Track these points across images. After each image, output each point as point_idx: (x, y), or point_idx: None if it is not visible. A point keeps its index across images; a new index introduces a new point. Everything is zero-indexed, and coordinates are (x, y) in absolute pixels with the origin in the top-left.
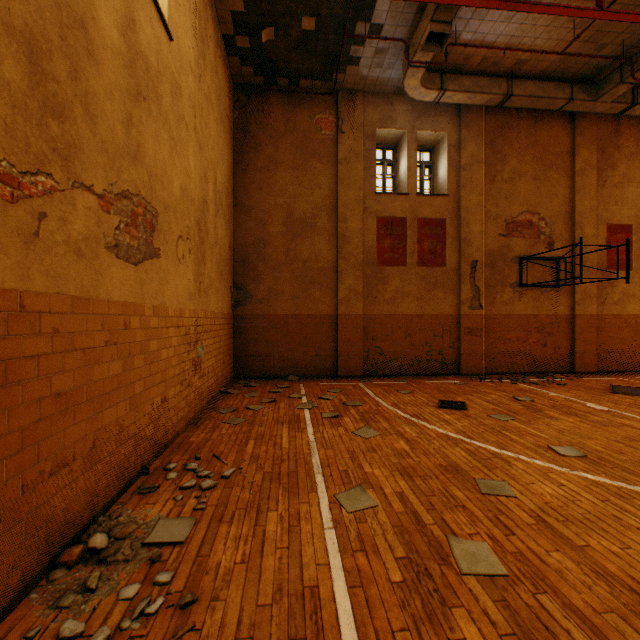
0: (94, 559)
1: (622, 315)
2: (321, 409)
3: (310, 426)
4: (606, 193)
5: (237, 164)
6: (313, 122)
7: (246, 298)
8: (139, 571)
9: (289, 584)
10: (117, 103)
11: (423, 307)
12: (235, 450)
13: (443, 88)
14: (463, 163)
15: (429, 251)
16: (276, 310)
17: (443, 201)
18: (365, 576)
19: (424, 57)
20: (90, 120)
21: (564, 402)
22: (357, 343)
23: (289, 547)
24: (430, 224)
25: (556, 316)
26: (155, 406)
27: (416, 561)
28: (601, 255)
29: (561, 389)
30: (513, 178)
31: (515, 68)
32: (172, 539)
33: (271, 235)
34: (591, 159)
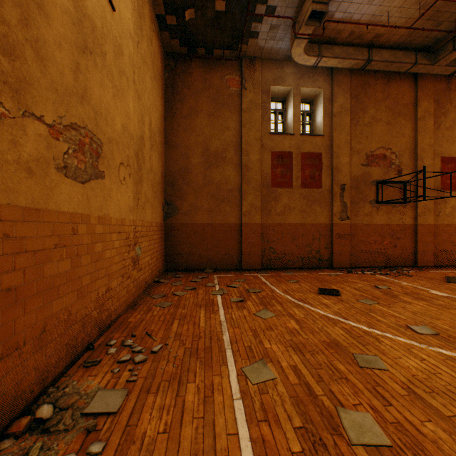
0: (39, 428)
1: (452, 224)
2: (230, 295)
3: (221, 309)
4: (440, 134)
5: (167, 112)
6: (224, 81)
7: (174, 211)
8: (76, 441)
9: (204, 454)
10: (66, 52)
11: (305, 218)
12: (163, 329)
13: (320, 55)
14: (335, 111)
15: (309, 177)
16: (196, 220)
17: (320, 140)
18: (269, 446)
19: (307, 31)
20: (40, 62)
21: (413, 289)
22: (256, 245)
23: (204, 417)
24: (310, 157)
25: (403, 225)
26: (100, 295)
27: (311, 431)
28: (437, 180)
29: (409, 279)
30: (372, 123)
31: (374, 40)
32: (107, 409)
33: (192, 165)
34: (429, 109)
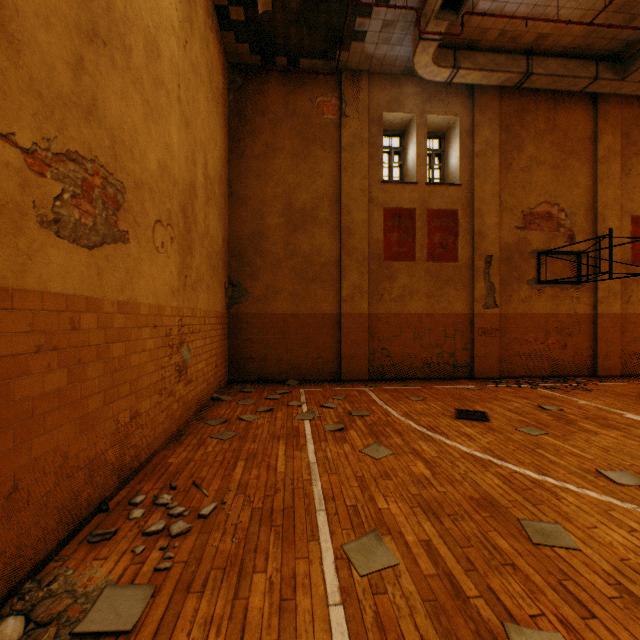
0: None
1: None
2: (323, 420)
3: (311, 442)
4: (631, 182)
5: (232, 151)
6: (314, 105)
7: (242, 296)
8: None
9: None
10: (58, 35)
11: (433, 305)
12: (220, 475)
13: (456, 66)
14: (477, 150)
15: (440, 245)
16: (274, 309)
17: (455, 191)
18: None
19: (437, 28)
20: (8, 43)
21: (597, 412)
22: (362, 344)
23: None
24: (441, 216)
25: (577, 315)
26: (121, 424)
27: None
28: (625, 249)
29: (588, 396)
30: (530, 166)
31: (535, 44)
32: (115, 626)
33: (269, 227)
34: (615, 146)
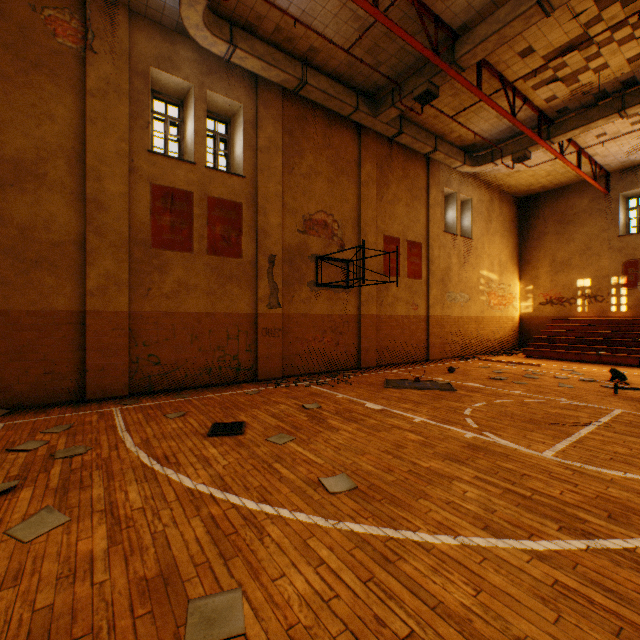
0: None
1: (394, 315)
2: None
3: None
4: (384, 207)
5: None
6: (40, 17)
7: None
8: None
9: None
10: None
11: (215, 304)
12: None
13: (234, 43)
14: (261, 144)
15: (223, 238)
16: None
17: (239, 182)
18: None
19: None
20: None
21: (348, 404)
22: (120, 351)
23: None
24: (224, 206)
25: (347, 316)
26: None
27: None
28: (380, 262)
29: (348, 388)
30: (311, 175)
31: (310, 55)
32: None
33: None
34: (373, 174)
